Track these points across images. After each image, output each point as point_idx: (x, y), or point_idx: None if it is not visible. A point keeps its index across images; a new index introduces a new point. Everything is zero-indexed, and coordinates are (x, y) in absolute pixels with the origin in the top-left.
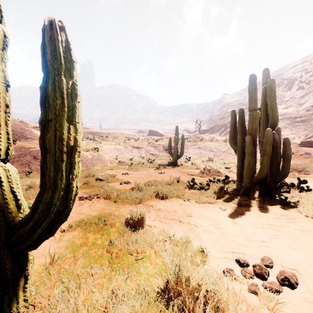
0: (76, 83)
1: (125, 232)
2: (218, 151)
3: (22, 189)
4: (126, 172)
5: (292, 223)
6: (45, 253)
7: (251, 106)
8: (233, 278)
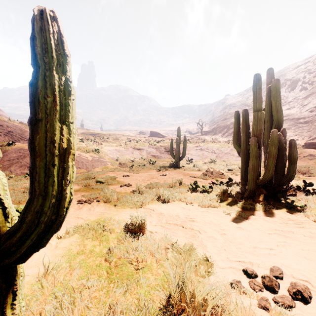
0: (70, 79)
1: (125, 238)
2: (221, 152)
3: (20, 192)
4: (127, 174)
5: (300, 229)
6: (39, 262)
7: (256, 107)
8: (241, 292)
